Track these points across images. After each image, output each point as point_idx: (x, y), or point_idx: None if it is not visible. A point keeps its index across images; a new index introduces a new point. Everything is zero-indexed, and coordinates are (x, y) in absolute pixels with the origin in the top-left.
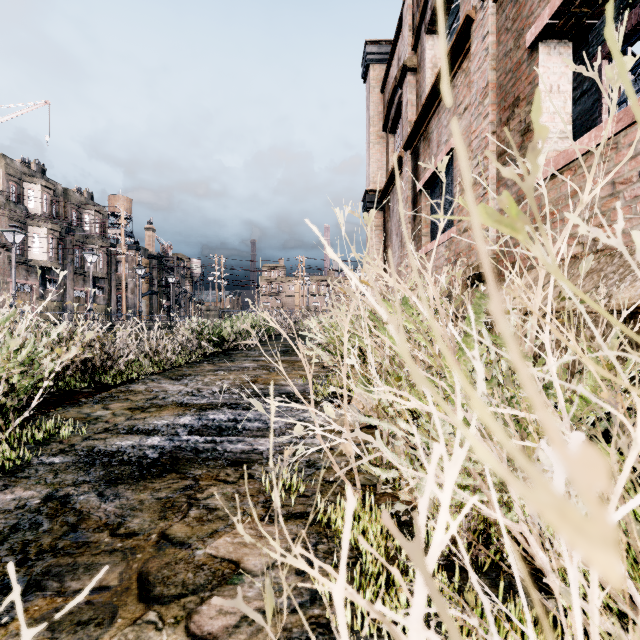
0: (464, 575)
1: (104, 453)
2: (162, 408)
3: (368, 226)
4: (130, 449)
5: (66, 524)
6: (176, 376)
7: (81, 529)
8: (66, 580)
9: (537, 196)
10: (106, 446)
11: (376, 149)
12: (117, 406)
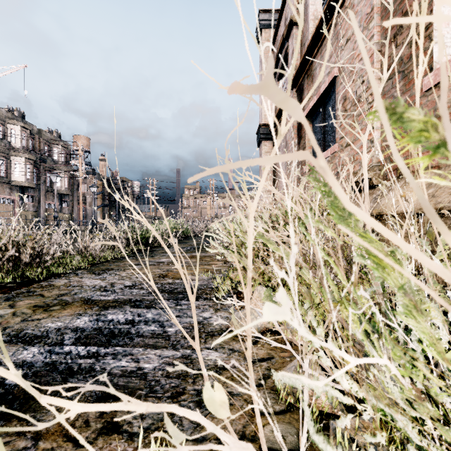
0: None
1: None
2: (66, 306)
3: None
4: None
5: None
6: (99, 270)
7: None
8: None
9: (431, 100)
10: None
11: None
12: (24, 303)
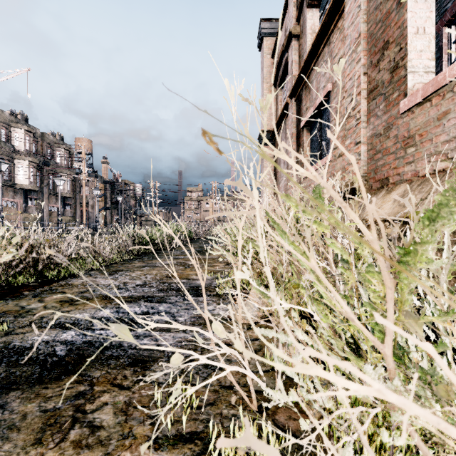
0: None
1: (16, 350)
2: (88, 301)
3: (264, 114)
4: (42, 345)
5: None
6: (110, 271)
7: None
8: None
9: (406, 121)
10: (22, 341)
11: None
12: (51, 299)
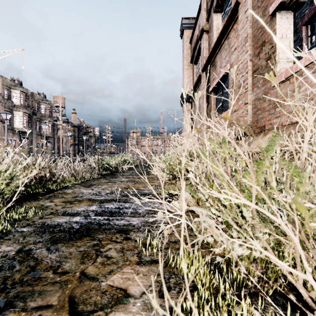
0: (255, 298)
1: (50, 226)
2: (81, 201)
3: (197, 100)
4: (64, 223)
5: (29, 266)
6: (87, 185)
7: (37, 269)
8: (27, 301)
9: (275, 92)
10: (51, 222)
11: (187, 72)
12: (57, 200)
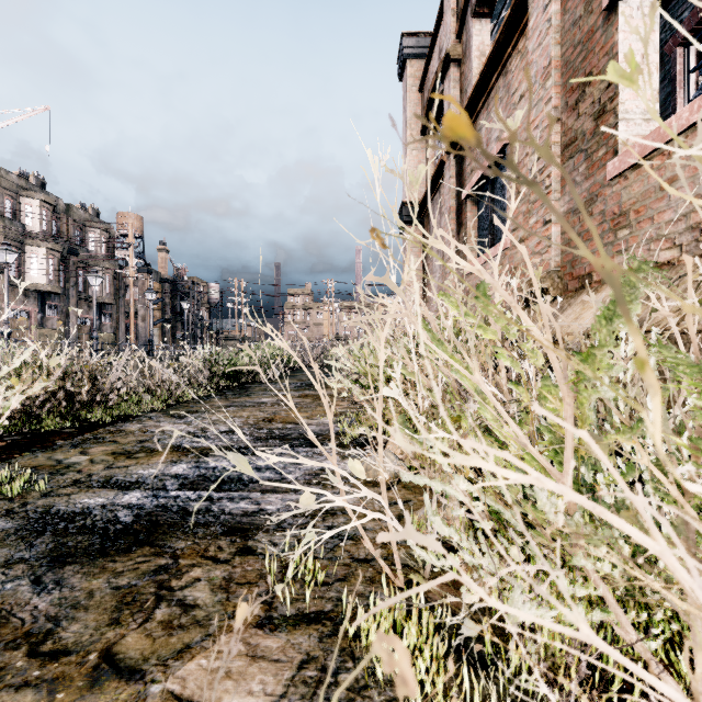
0: None
1: (62, 515)
2: (153, 453)
3: (415, 191)
4: (98, 510)
5: None
6: (179, 413)
7: None
8: None
9: (616, 191)
10: (68, 505)
11: (414, 155)
12: (99, 450)
